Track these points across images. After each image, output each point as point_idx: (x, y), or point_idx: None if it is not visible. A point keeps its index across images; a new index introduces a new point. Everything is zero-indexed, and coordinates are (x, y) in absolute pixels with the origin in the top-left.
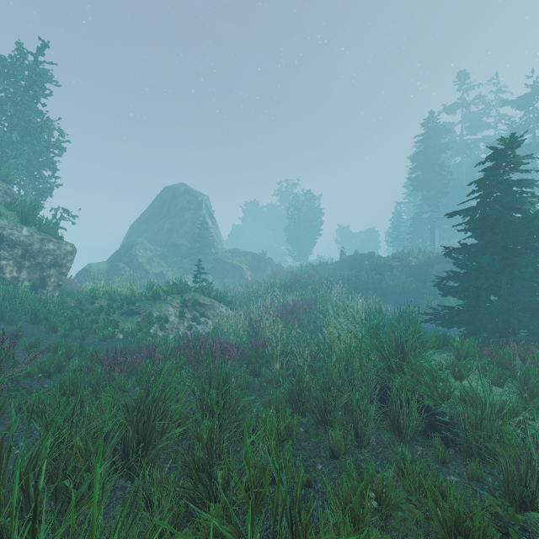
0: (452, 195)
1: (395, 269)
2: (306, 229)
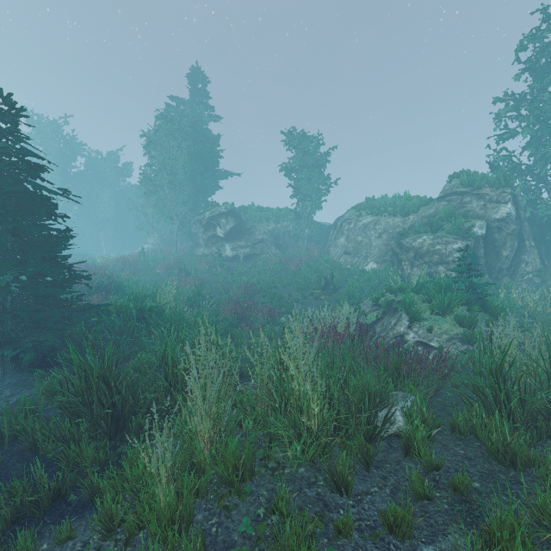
0: None
1: None
2: None
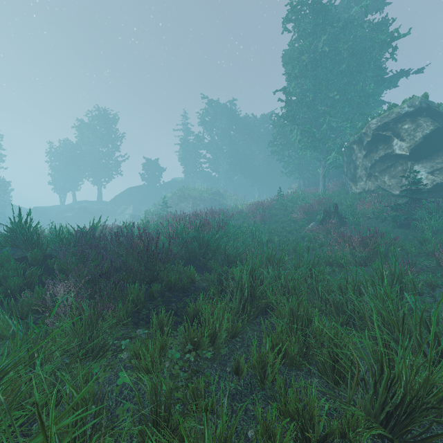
0: None
1: None
2: None
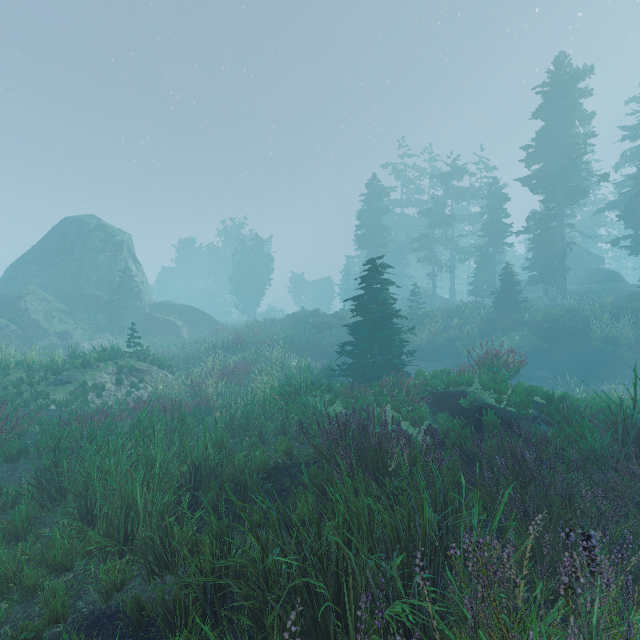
0: (394, 253)
1: (334, 328)
2: (253, 278)
